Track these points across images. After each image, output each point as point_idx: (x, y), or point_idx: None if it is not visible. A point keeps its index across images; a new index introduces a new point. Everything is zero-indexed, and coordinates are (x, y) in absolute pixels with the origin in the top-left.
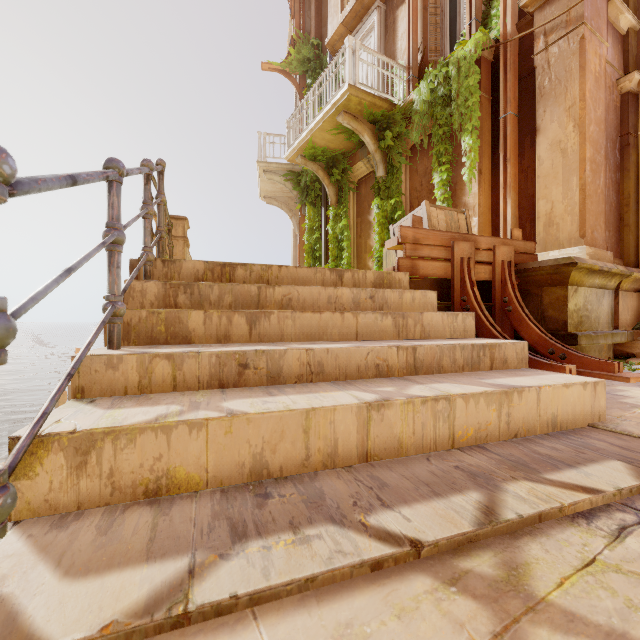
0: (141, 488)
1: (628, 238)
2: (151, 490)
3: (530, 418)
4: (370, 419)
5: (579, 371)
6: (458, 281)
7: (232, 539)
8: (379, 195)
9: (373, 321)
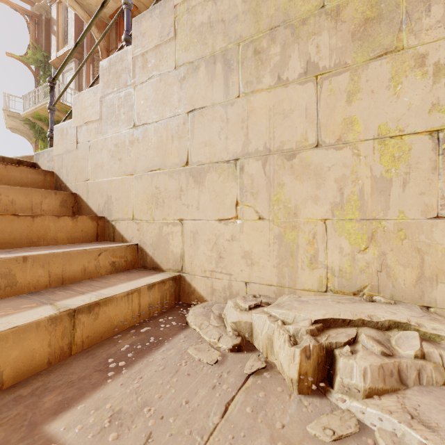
0: None
1: None
2: None
3: None
4: None
5: None
6: None
7: None
8: None
9: None
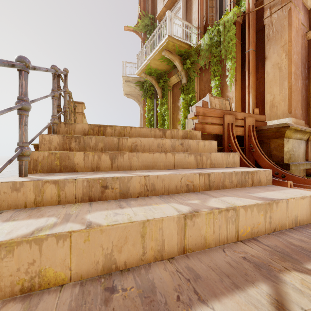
0: (18, 286)
1: None
2: (26, 287)
3: (282, 219)
4: (186, 225)
5: (293, 184)
6: (226, 136)
7: None
8: (183, 92)
9: (183, 158)
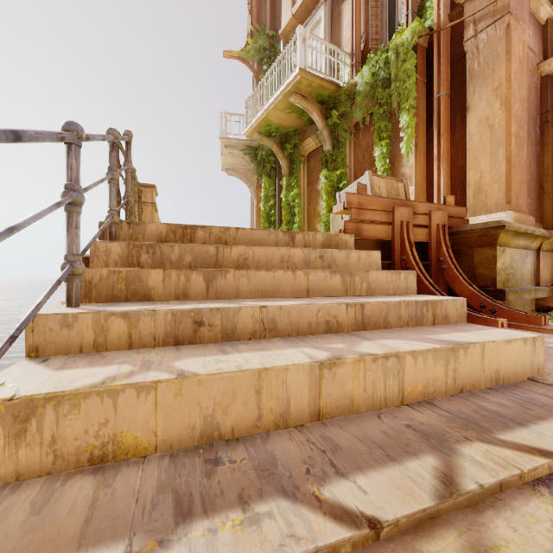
0: (85, 455)
1: (547, 204)
2: (96, 457)
3: (475, 373)
4: (322, 378)
5: (508, 324)
6: (398, 242)
7: (175, 519)
8: (326, 167)
9: (323, 279)
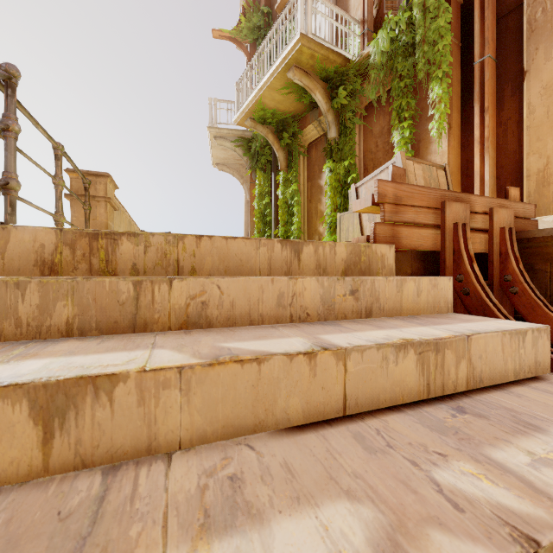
0: None
1: None
2: None
3: None
4: None
5: None
6: (450, 254)
7: None
8: (331, 157)
9: (379, 365)
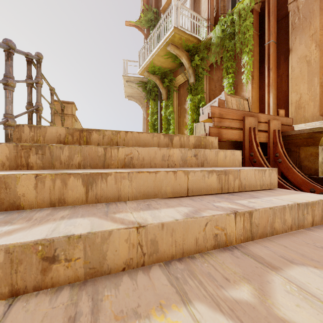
0: None
1: None
2: None
3: None
4: None
5: None
6: (247, 143)
7: None
8: (191, 93)
9: (201, 178)
